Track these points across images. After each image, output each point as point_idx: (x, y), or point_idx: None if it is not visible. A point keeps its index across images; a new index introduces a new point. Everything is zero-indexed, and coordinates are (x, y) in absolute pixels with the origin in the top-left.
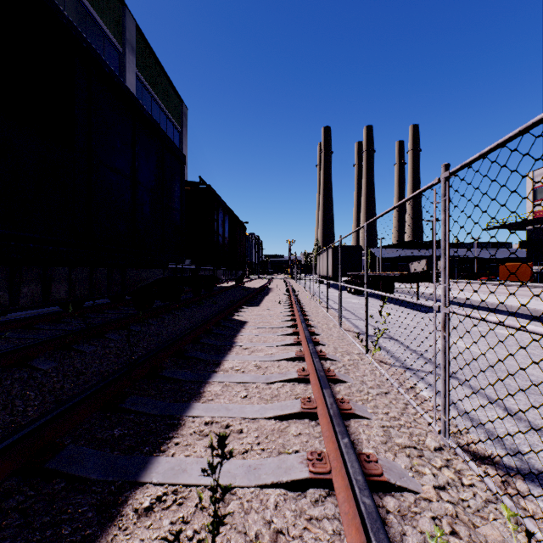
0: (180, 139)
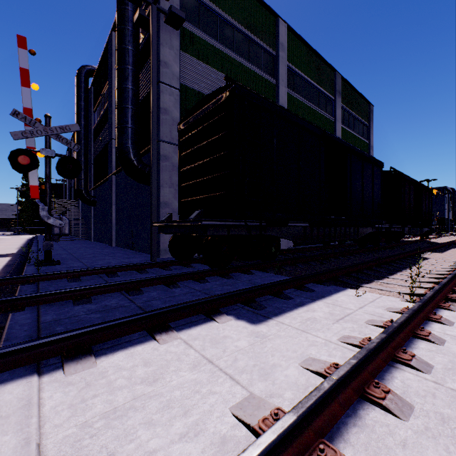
0: (367, 131)
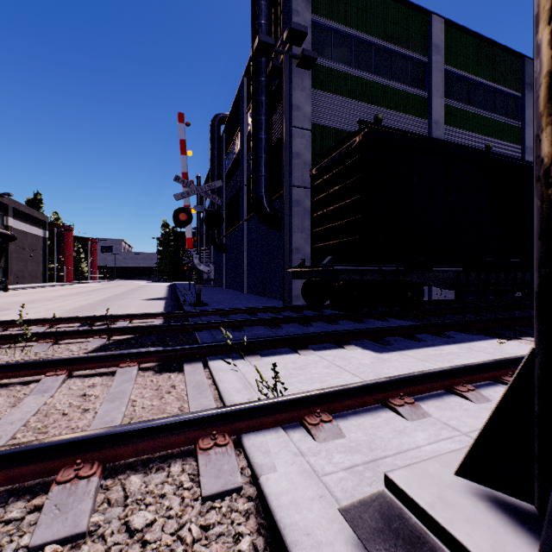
0: None
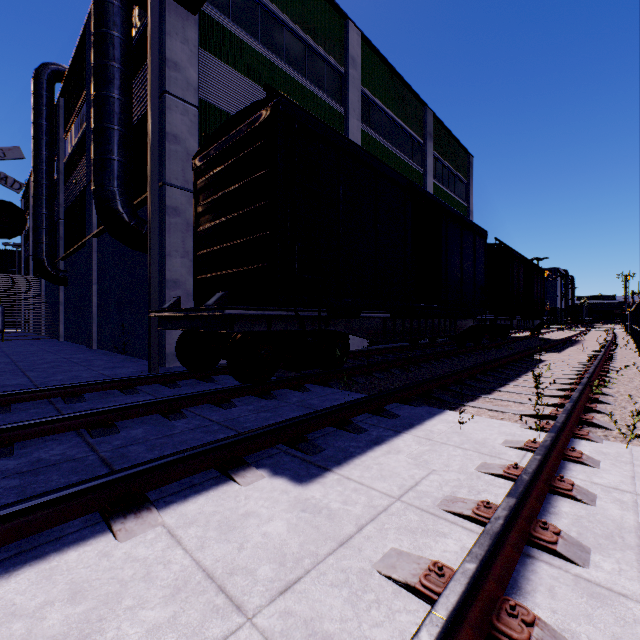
0: (465, 190)
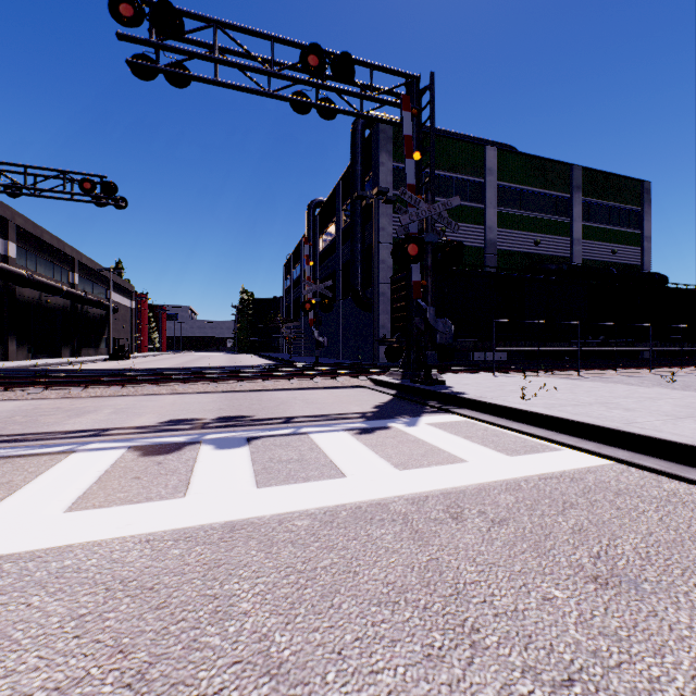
0: (639, 218)
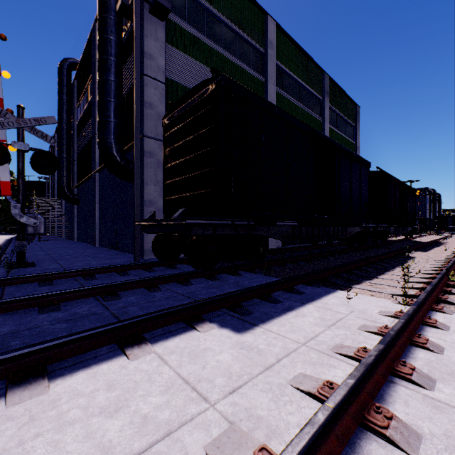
0: (354, 132)
